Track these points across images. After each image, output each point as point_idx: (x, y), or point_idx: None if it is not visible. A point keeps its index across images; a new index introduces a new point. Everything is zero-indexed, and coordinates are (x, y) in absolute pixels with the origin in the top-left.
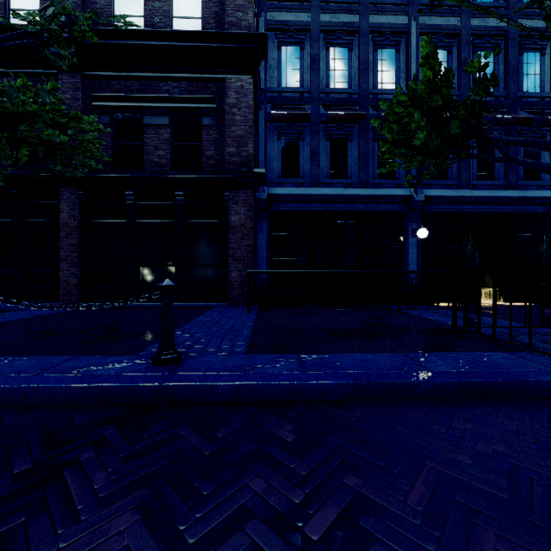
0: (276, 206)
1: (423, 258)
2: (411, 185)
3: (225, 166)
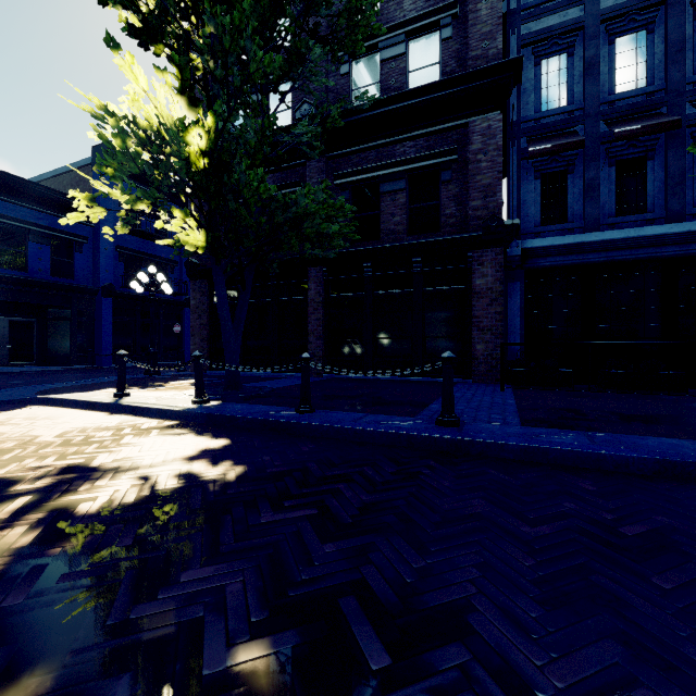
0: (534, 262)
1: None
2: None
3: (469, 223)
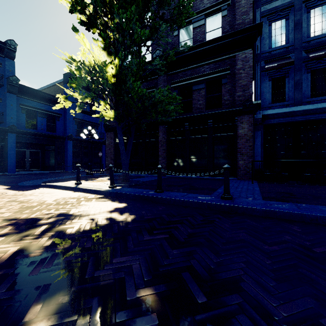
0: (268, 121)
1: None
2: None
3: (235, 103)
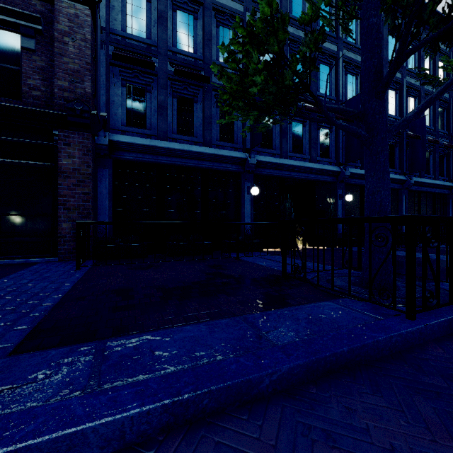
0: (120, 154)
1: (255, 212)
2: (247, 150)
3: (54, 100)
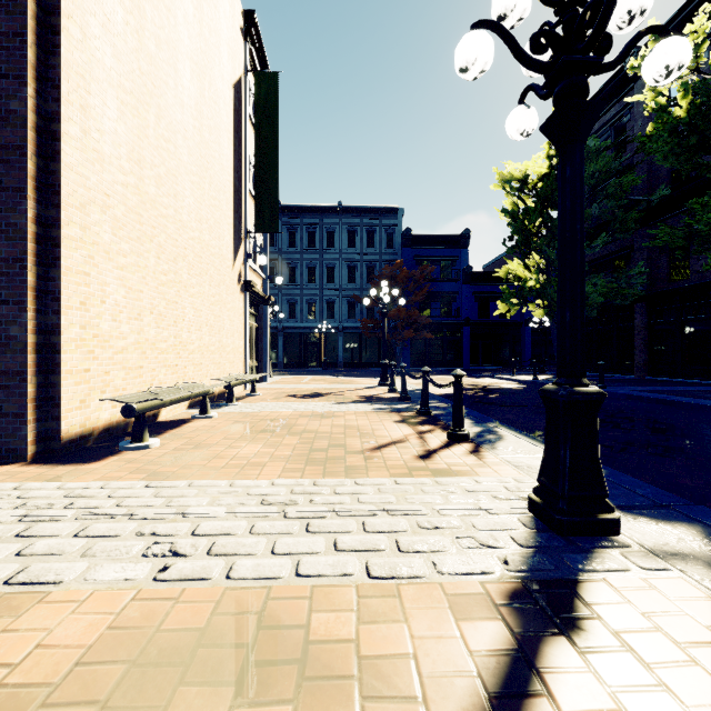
0: None
1: None
2: None
3: None
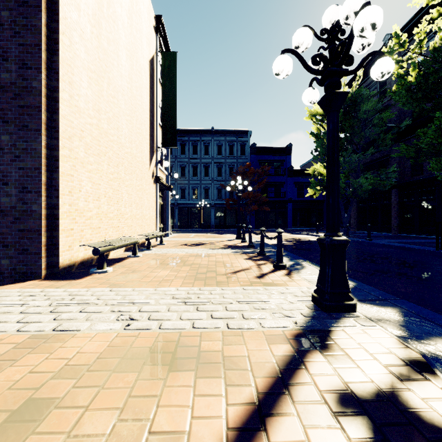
0: None
1: None
2: None
3: None
